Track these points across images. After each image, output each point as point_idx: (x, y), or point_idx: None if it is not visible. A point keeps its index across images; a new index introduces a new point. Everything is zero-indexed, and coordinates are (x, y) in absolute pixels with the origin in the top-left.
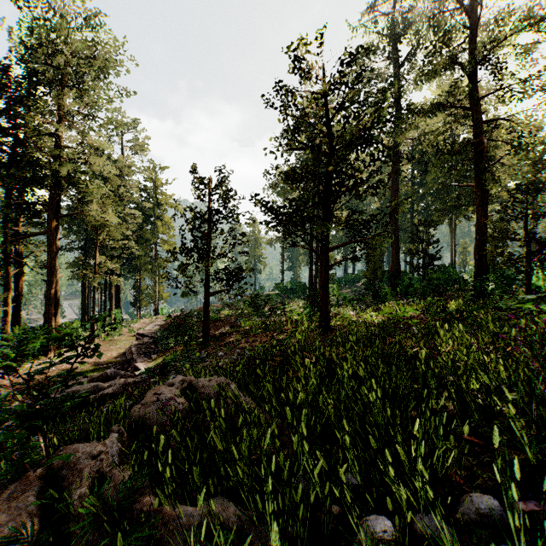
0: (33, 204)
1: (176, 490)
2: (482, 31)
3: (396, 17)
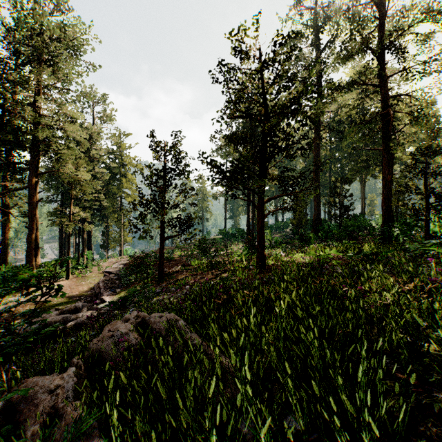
0: (17, 163)
1: (124, 429)
2: (388, 23)
3: (317, 12)
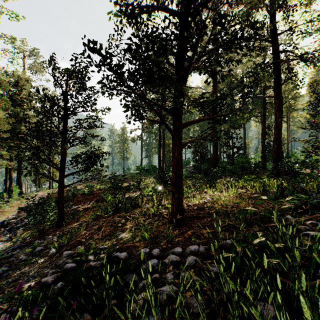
0: None
1: None
2: None
3: None
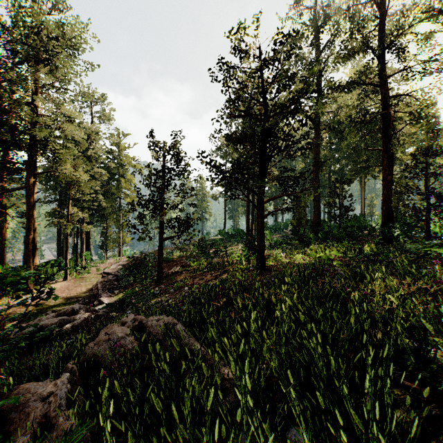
0: (14, 163)
1: (118, 440)
2: (388, 23)
3: (317, 12)
